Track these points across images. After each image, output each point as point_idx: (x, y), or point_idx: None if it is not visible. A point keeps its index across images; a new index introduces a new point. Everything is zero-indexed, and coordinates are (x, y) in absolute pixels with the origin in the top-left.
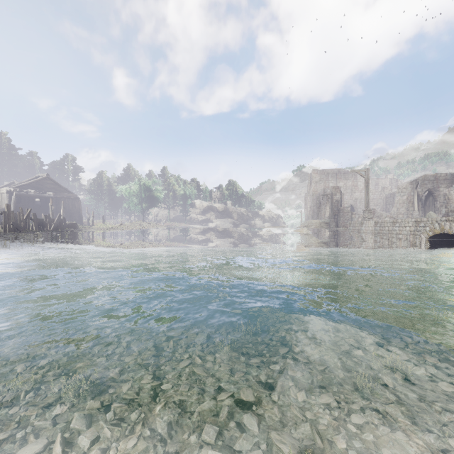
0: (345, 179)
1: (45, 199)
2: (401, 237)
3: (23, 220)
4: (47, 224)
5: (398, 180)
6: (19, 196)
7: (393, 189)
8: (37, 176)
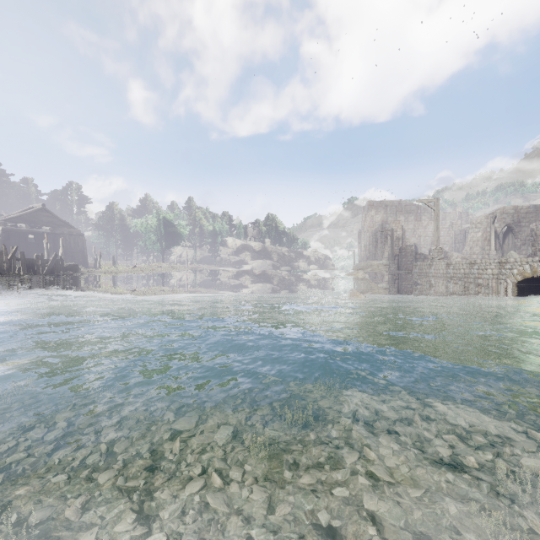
0: (406, 213)
1: (40, 236)
2: (480, 283)
3: (6, 260)
4: (38, 266)
5: (469, 214)
6: (7, 232)
7: (463, 225)
8: (30, 208)
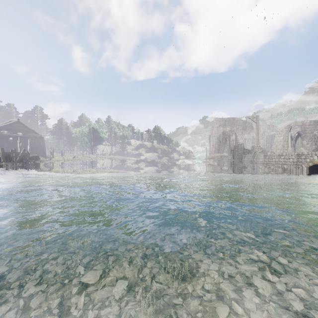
0: (237, 125)
1: (16, 138)
2: (285, 167)
3: None
4: (13, 157)
5: (274, 126)
6: None
7: (271, 132)
8: (10, 121)
